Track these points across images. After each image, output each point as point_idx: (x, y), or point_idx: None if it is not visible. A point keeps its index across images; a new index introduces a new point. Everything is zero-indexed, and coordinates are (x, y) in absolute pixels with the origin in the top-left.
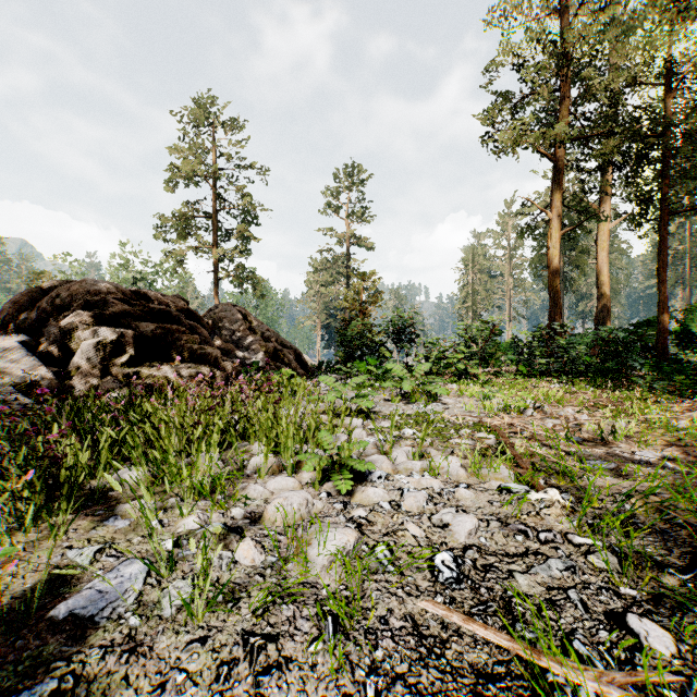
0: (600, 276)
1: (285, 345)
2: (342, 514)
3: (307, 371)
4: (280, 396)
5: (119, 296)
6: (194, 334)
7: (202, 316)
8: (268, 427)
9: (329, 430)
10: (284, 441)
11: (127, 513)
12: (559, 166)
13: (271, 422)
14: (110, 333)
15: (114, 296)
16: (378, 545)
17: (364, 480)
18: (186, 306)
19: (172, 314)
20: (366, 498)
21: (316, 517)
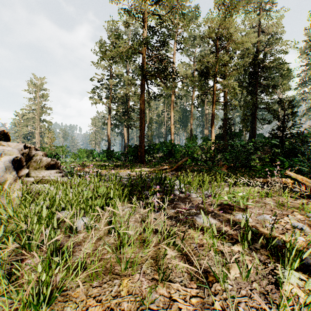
0: (124, 136)
1: None
2: None
3: None
4: None
5: None
6: None
7: None
8: None
9: None
10: None
11: None
12: (110, 109)
13: None
14: None
15: None
16: None
17: None
18: None
19: None
20: None
21: None
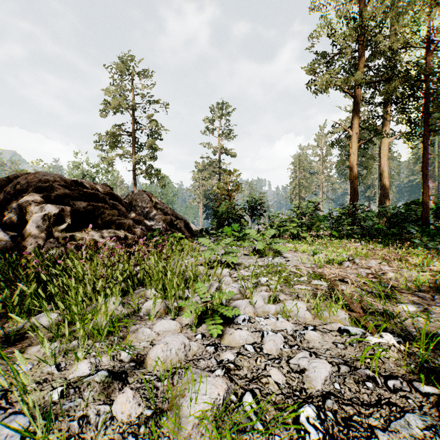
0: (382, 173)
1: (178, 217)
2: (213, 357)
3: (193, 235)
4: (170, 253)
5: (62, 183)
6: (115, 210)
7: (123, 198)
8: (159, 278)
9: (204, 280)
10: (169, 290)
11: (29, 359)
12: (356, 101)
13: (162, 273)
14: (53, 209)
15: (59, 183)
16: (245, 394)
17: (231, 323)
18: (111, 191)
19: (99, 196)
20: (233, 340)
21: (191, 360)
